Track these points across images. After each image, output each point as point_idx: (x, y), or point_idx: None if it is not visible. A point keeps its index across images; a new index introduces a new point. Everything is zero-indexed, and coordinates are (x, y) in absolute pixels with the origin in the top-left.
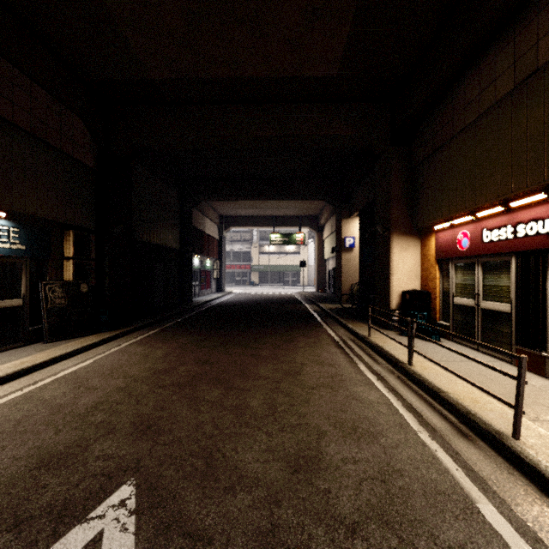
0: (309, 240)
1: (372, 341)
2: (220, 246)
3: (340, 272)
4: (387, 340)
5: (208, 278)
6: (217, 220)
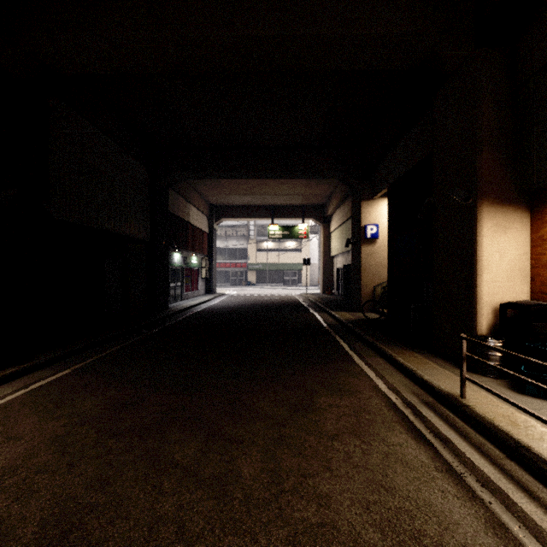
0: (311, 236)
1: (488, 420)
2: (209, 241)
3: (359, 270)
4: (512, 414)
5: (195, 277)
6: (206, 210)
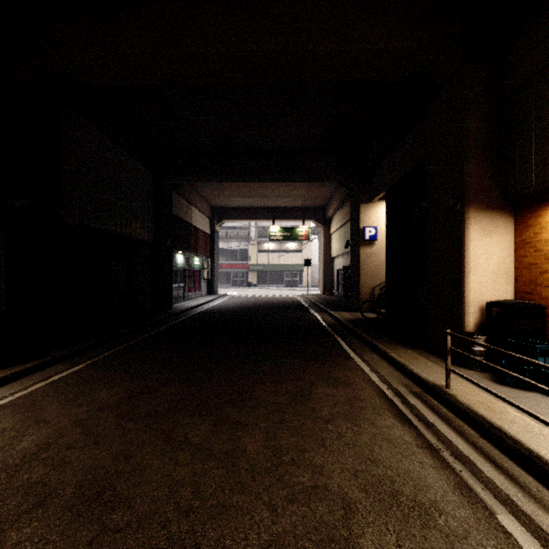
0: (312, 237)
1: (467, 406)
2: (211, 242)
3: (357, 271)
4: (490, 401)
5: (197, 278)
6: (208, 212)
